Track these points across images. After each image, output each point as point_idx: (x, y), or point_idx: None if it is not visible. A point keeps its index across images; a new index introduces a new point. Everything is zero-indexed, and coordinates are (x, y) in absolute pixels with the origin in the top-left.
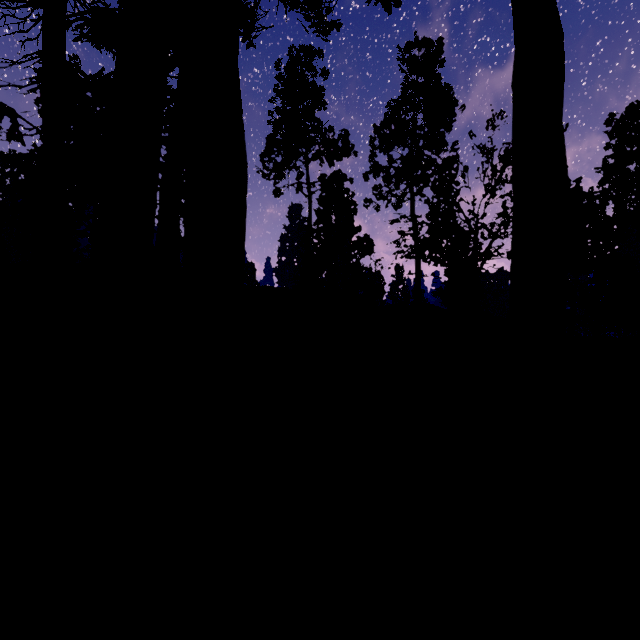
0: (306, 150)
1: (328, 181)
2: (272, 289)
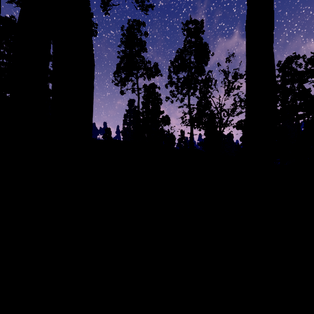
0: (137, 72)
1: (148, 88)
2: (119, 141)
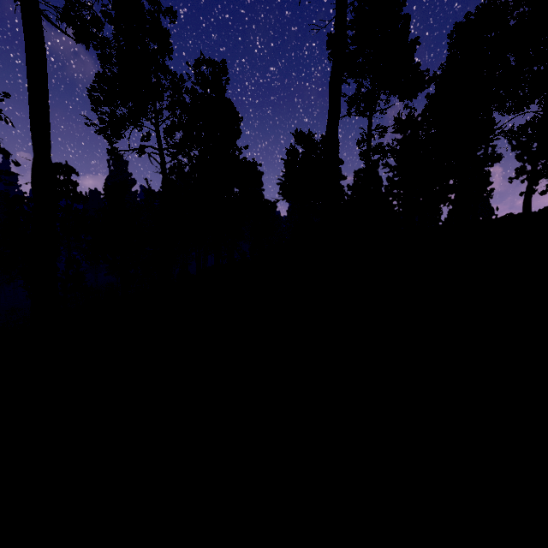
0: None
1: None
2: None
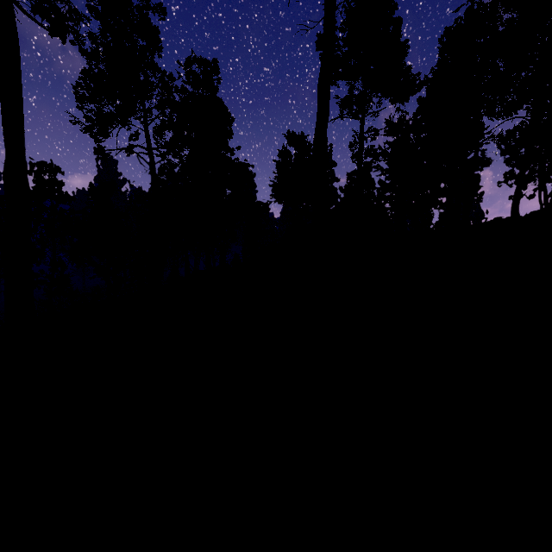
0: None
1: None
2: None
